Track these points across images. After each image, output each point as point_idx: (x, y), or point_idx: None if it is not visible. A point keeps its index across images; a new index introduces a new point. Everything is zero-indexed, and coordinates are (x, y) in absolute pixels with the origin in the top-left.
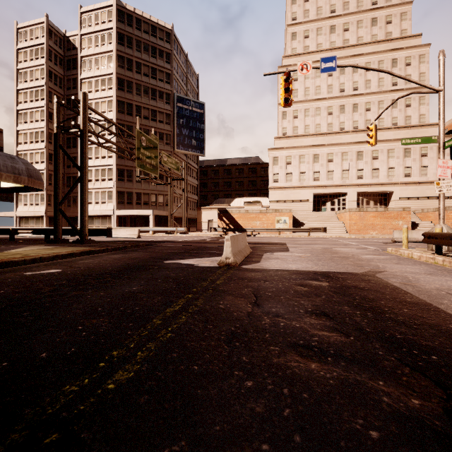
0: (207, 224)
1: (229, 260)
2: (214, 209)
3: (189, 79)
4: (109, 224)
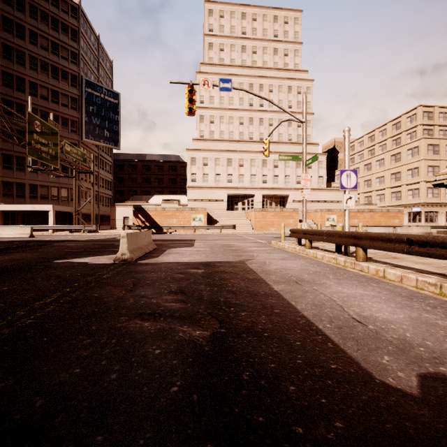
0: (123, 221)
1: (126, 256)
2: (130, 206)
3: (101, 64)
4: None
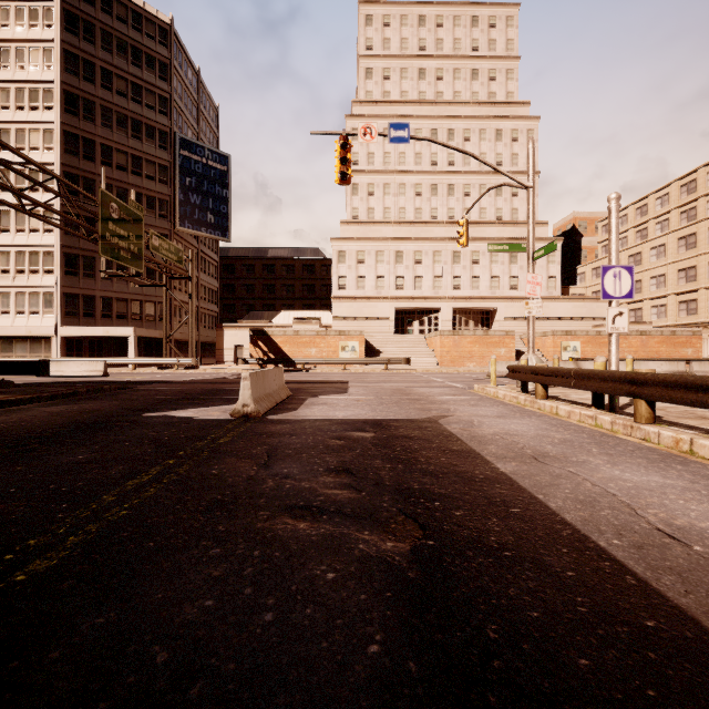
0: (234, 352)
1: (249, 408)
2: (245, 328)
3: (203, 112)
4: (46, 352)
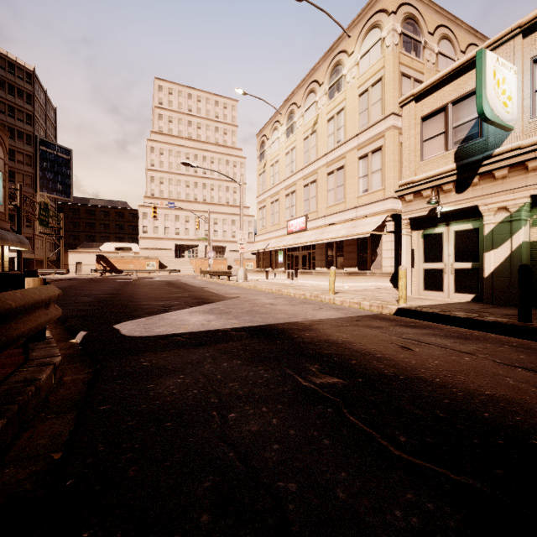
0: (76, 266)
1: (136, 278)
2: (83, 252)
3: (48, 115)
4: None
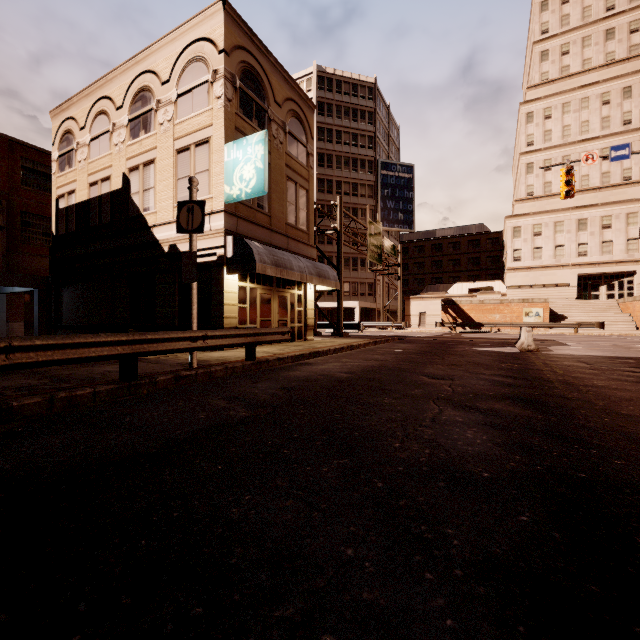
0: (418, 317)
1: (531, 347)
2: (427, 298)
3: (391, 135)
4: None
